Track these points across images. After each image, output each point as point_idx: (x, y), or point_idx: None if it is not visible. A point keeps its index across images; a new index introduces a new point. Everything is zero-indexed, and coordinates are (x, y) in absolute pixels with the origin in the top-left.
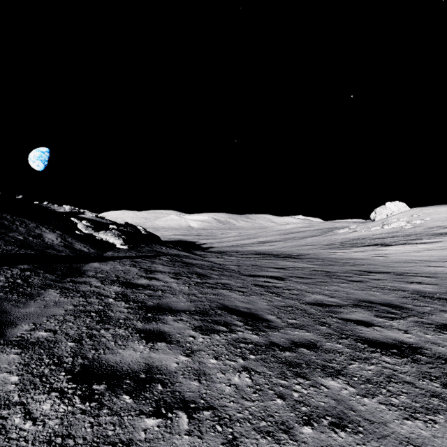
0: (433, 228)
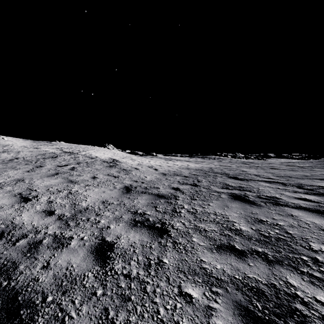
0: (28, 147)
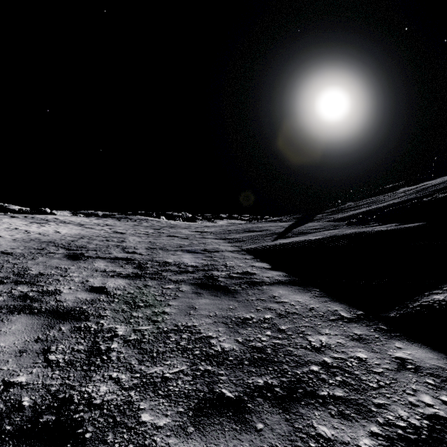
0: None
